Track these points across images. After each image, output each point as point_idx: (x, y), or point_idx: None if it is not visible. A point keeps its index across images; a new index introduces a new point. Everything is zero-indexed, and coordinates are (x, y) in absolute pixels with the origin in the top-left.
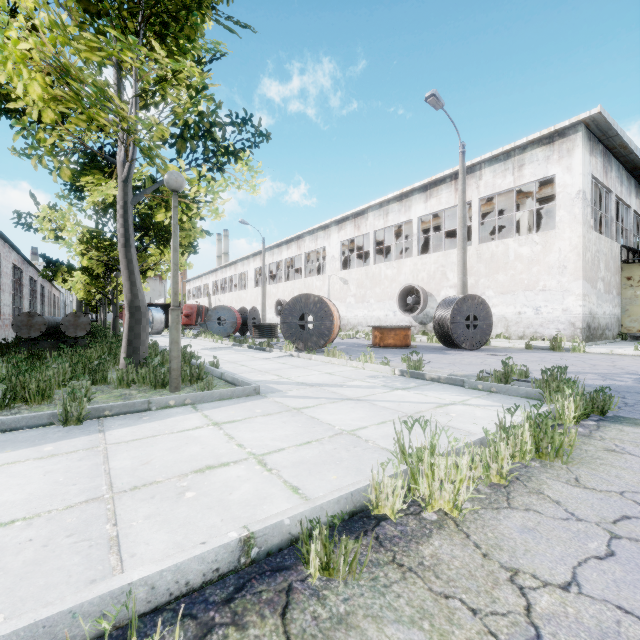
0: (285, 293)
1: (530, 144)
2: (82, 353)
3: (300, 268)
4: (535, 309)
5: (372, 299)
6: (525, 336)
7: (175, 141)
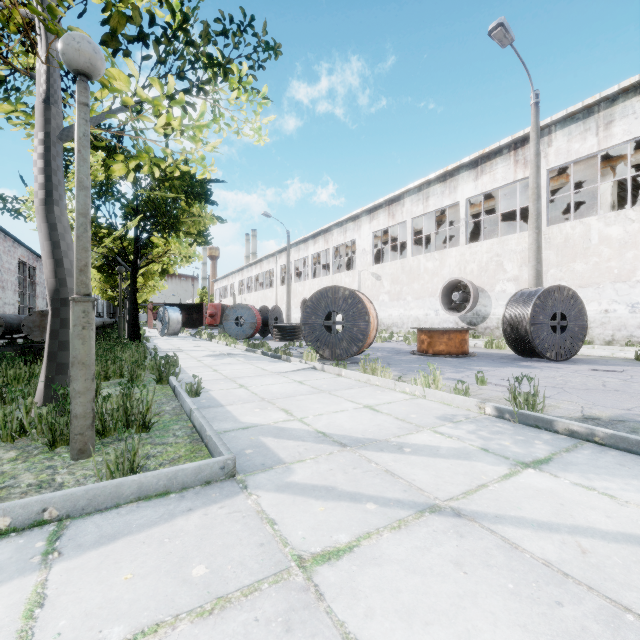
0: (311, 291)
1: (622, 93)
2: (24, 366)
3: (328, 265)
4: (630, 306)
5: (409, 296)
6: (615, 341)
7: (109, 15)
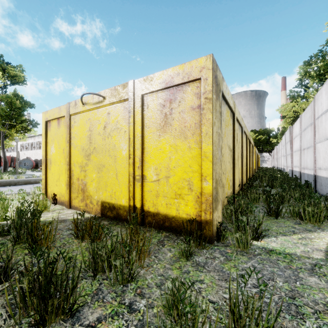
0: None
1: None
2: None
3: None
4: None
5: None
6: None
7: (16, 131)
